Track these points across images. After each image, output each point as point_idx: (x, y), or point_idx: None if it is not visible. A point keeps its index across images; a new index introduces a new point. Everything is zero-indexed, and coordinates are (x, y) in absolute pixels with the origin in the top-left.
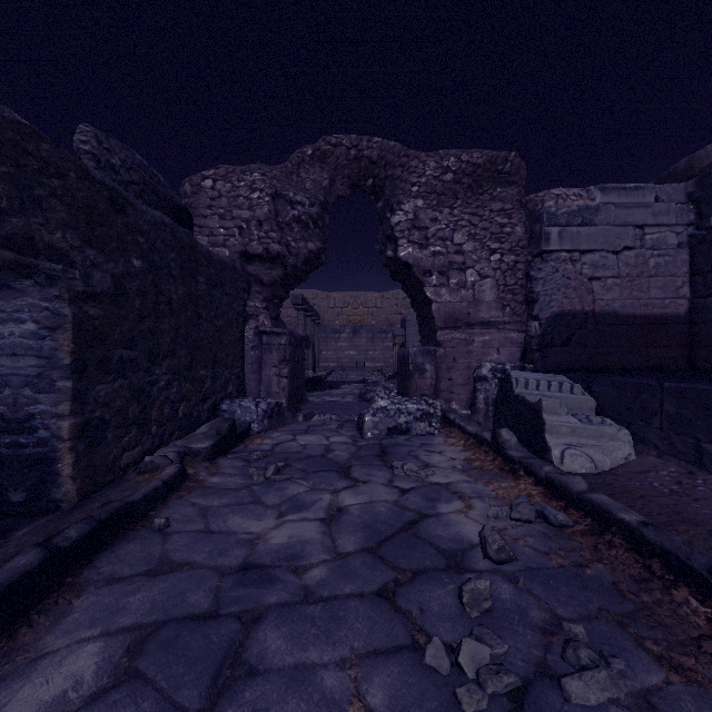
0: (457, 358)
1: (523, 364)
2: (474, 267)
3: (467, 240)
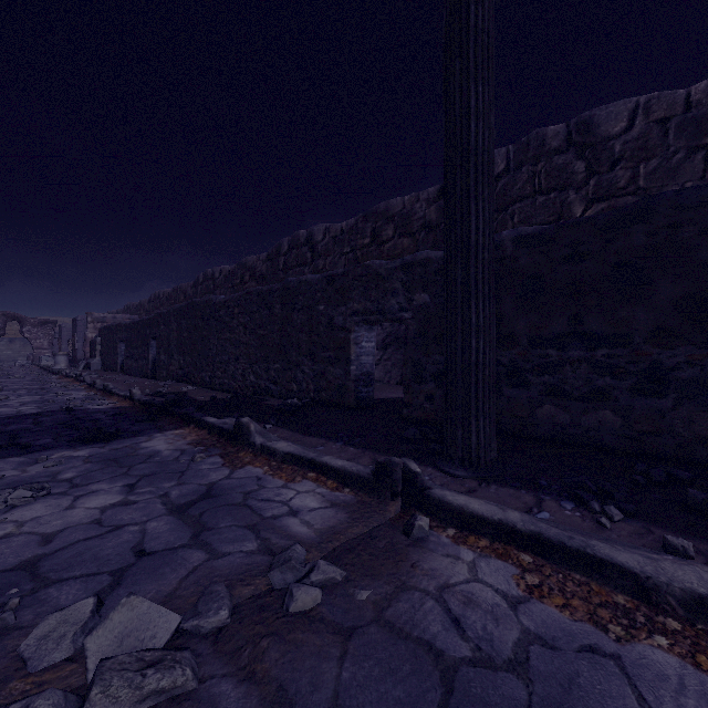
0: (39, 355)
1: (49, 356)
2: (43, 339)
3: (41, 334)
